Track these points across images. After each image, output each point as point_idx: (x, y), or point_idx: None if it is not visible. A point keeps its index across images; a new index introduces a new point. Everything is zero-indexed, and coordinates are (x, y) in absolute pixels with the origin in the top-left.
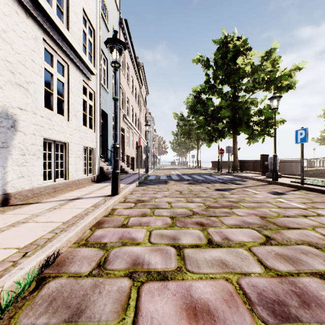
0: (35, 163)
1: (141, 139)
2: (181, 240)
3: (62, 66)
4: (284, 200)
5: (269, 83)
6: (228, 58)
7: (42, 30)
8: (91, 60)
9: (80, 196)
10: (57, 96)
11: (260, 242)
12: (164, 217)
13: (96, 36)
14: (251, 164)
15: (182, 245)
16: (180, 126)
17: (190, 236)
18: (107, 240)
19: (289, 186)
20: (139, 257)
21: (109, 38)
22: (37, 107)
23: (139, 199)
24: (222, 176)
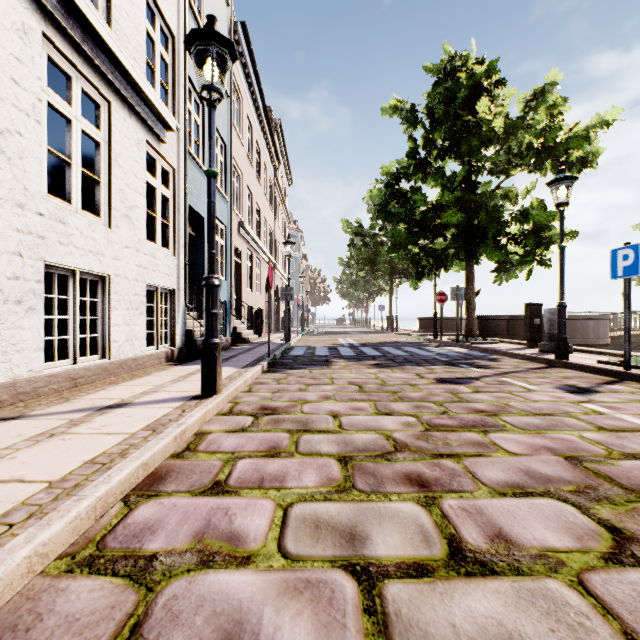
0: (23, 321)
1: (278, 273)
2: (372, 543)
3: (96, 106)
4: (602, 407)
5: (543, 154)
6: (458, 101)
7: (42, 14)
8: (167, 101)
9: (129, 398)
10: (83, 171)
11: (602, 554)
12: (324, 457)
13: (178, 50)
14: (503, 323)
15: (375, 565)
16: (355, 246)
17: (397, 529)
18: (159, 545)
19: (596, 371)
20: (245, 623)
21: (195, 31)
22: (28, 192)
23: (266, 406)
24: (445, 349)
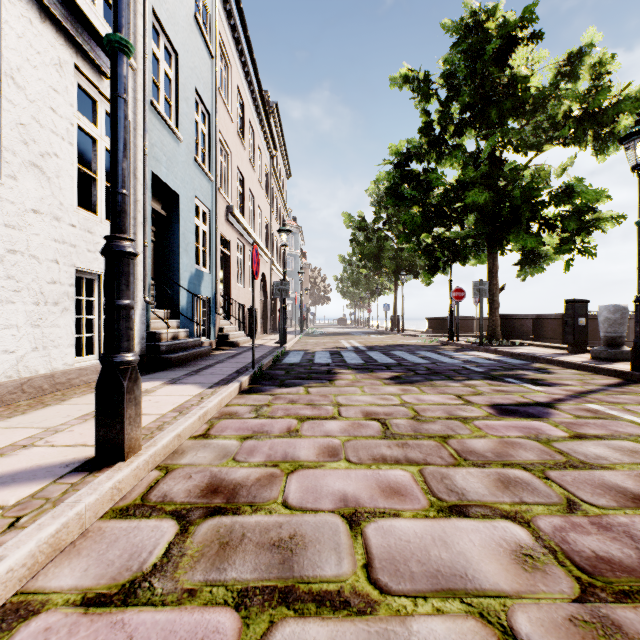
0: None
1: (275, 269)
2: None
3: None
4: None
5: (586, 121)
6: (488, 54)
7: None
8: None
9: None
10: None
11: None
12: None
13: None
14: (528, 323)
15: None
16: (357, 241)
17: None
18: None
19: None
20: None
21: None
22: None
23: (220, 481)
24: (469, 354)
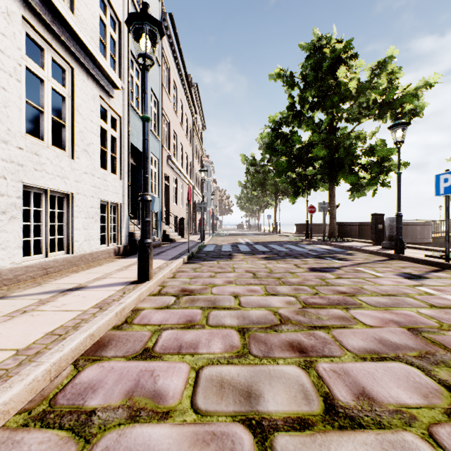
0: (6, 227)
1: (195, 192)
2: (264, 400)
3: (62, 70)
4: (432, 290)
5: (385, 107)
6: (324, 69)
7: (21, 1)
8: (115, 68)
9: (85, 283)
10: (52, 117)
11: (445, 410)
12: (227, 329)
13: (123, 32)
14: (355, 228)
15: (267, 419)
16: (250, 173)
17: (283, 388)
18: (98, 402)
19: (424, 262)
20: None
21: (133, 13)
22: (11, 132)
23: (185, 289)
24: (314, 246)
